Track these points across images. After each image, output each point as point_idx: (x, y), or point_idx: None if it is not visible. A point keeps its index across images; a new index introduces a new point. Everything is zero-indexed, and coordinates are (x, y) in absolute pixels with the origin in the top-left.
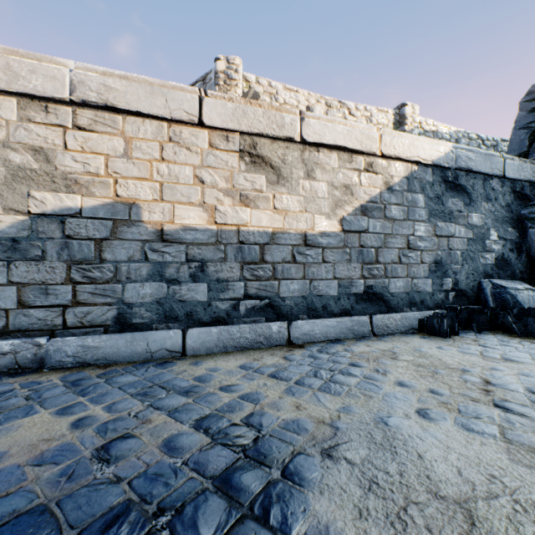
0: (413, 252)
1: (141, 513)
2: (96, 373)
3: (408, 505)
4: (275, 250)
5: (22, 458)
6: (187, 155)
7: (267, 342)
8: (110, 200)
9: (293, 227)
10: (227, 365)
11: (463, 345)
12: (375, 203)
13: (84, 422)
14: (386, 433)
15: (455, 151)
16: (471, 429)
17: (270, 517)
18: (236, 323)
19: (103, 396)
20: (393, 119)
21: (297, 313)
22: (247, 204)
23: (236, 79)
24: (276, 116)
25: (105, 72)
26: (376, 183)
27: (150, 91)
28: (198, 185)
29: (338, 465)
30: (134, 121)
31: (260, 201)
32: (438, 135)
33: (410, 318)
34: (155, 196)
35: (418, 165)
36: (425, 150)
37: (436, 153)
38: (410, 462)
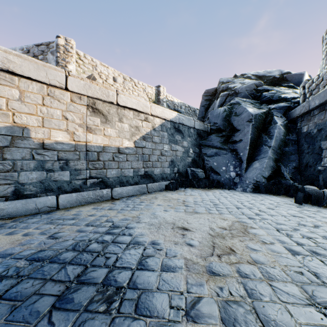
0: (163, 157)
1: (84, 242)
2: (8, 221)
3: (161, 225)
4: (105, 155)
5: (12, 246)
6: (58, 104)
7: (102, 199)
8: (10, 124)
9: (113, 144)
10: (86, 209)
11: (180, 192)
12: (148, 135)
13: (29, 234)
14: (155, 215)
15: (178, 116)
16: (177, 211)
17: (126, 234)
18: (85, 191)
19: (27, 226)
20: (155, 92)
21: (115, 184)
22: (91, 132)
23: (71, 52)
24: (105, 91)
25: (6, 50)
26: (149, 126)
27: (37, 67)
28: (64, 120)
29: (142, 223)
30: (25, 81)
31: (97, 130)
32: (173, 102)
33: (162, 185)
34: (39, 124)
35: (165, 120)
36: (167, 114)
37: (172, 116)
38: (161, 219)
